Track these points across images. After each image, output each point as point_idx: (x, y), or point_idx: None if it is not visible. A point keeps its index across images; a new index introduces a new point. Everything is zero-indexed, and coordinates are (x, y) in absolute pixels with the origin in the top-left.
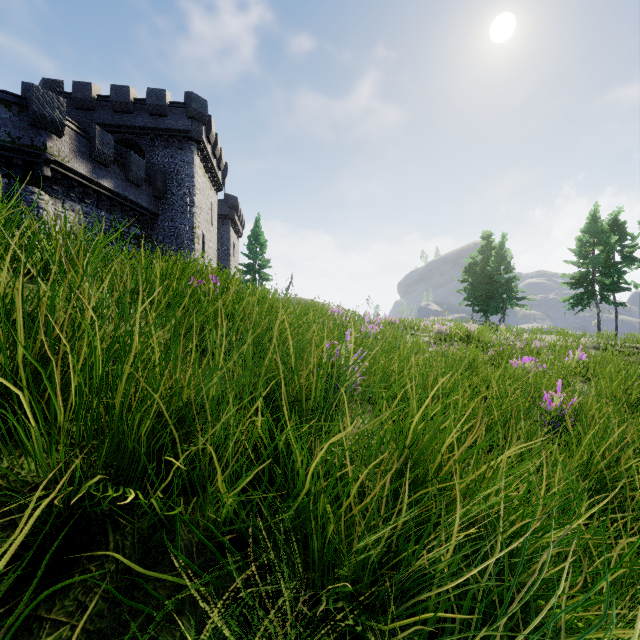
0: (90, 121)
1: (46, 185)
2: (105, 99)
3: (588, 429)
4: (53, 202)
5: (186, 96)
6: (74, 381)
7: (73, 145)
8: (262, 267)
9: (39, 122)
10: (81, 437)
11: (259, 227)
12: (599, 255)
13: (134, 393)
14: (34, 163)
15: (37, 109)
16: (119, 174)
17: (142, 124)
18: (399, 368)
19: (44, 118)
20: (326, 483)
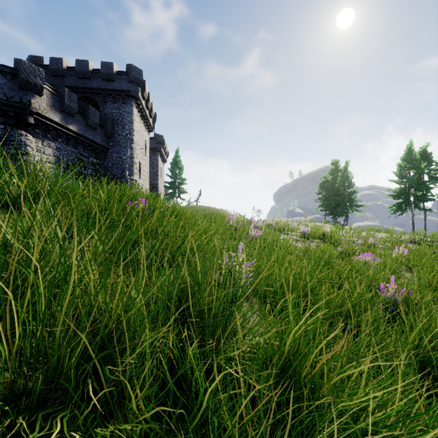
0: (62, 84)
1: (31, 129)
2: (72, 69)
3: (417, 318)
4: (35, 141)
5: (128, 67)
6: (21, 315)
7: (49, 101)
8: (180, 184)
9: (26, 86)
10: (28, 357)
11: (178, 156)
12: (413, 176)
13: (74, 314)
14: (22, 114)
15: (24, 77)
16: (81, 121)
17: (97, 86)
18: (277, 270)
19: (29, 83)
20: (224, 394)
